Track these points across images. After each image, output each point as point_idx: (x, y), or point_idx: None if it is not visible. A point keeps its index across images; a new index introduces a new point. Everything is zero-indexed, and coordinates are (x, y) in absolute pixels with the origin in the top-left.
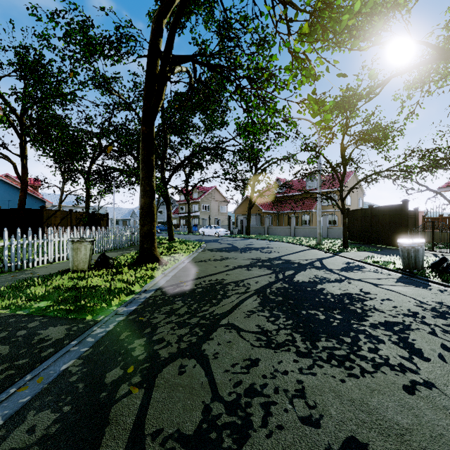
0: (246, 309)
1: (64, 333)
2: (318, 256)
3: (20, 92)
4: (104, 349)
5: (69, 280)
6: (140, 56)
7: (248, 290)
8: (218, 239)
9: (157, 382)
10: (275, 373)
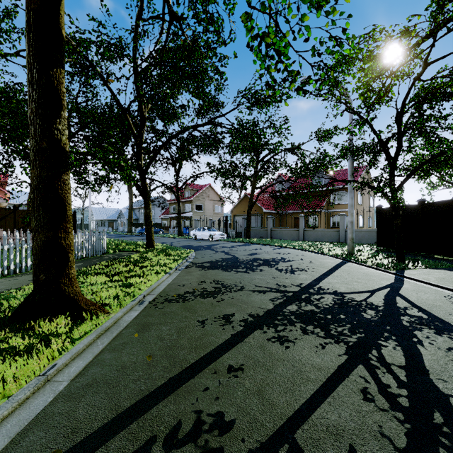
0: None
1: None
2: (377, 279)
3: None
4: None
5: None
6: None
7: None
8: (212, 244)
9: None
10: None
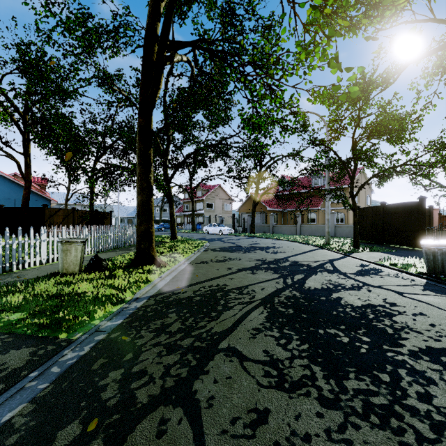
0: (251, 325)
1: (26, 359)
2: (328, 257)
3: (19, 88)
4: (68, 385)
5: (55, 285)
6: (138, 46)
7: (253, 299)
8: (222, 238)
9: None
10: (293, 437)
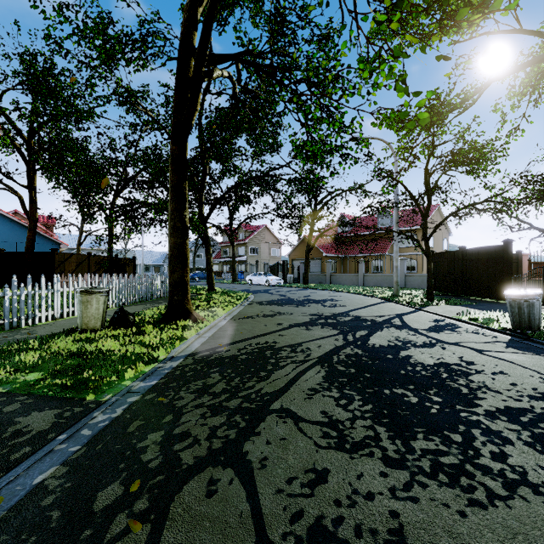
0: (306, 385)
1: (51, 422)
2: (396, 311)
3: (24, 107)
4: (102, 448)
5: (74, 342)
6: (170, 58)
7: (308, 358)
8: (269, 289)
9: (171, 511)
10: (355, 496)
